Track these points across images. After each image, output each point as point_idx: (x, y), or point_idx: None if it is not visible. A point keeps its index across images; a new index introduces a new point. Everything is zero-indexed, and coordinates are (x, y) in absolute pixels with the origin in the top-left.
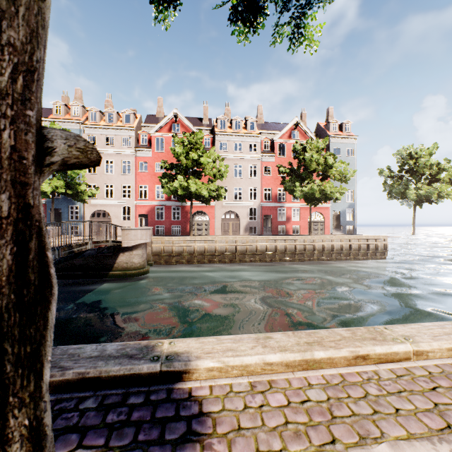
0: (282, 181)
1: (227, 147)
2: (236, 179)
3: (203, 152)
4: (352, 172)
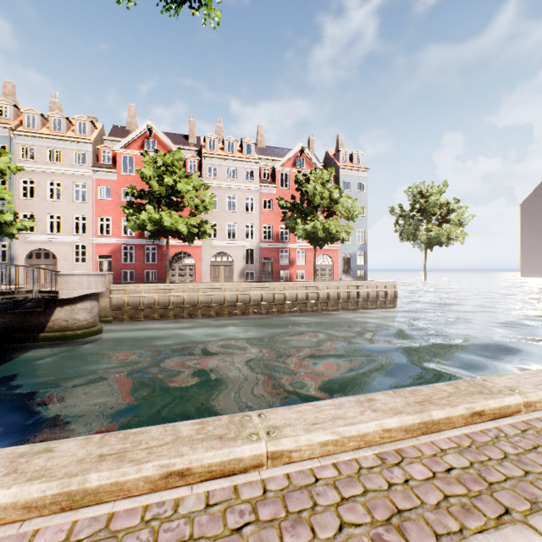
0: (282, 217)
1: (218, 174)
2: (229, 213)
3: (180, 176)
4: (359, 209)
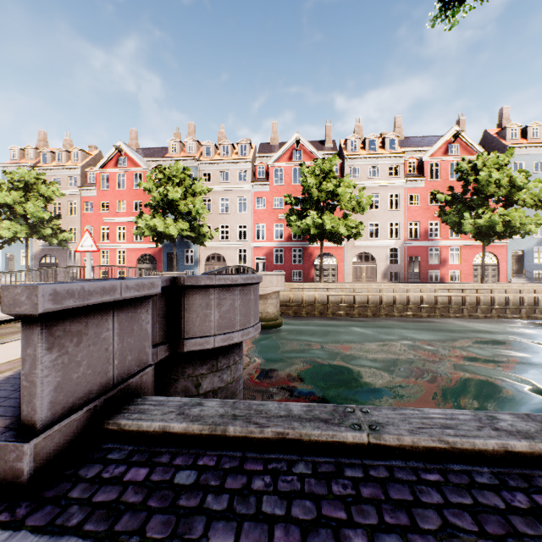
0: (439, 212)
1: (360, 174)
2: (371, 213)
3: (339, 181)
4: None
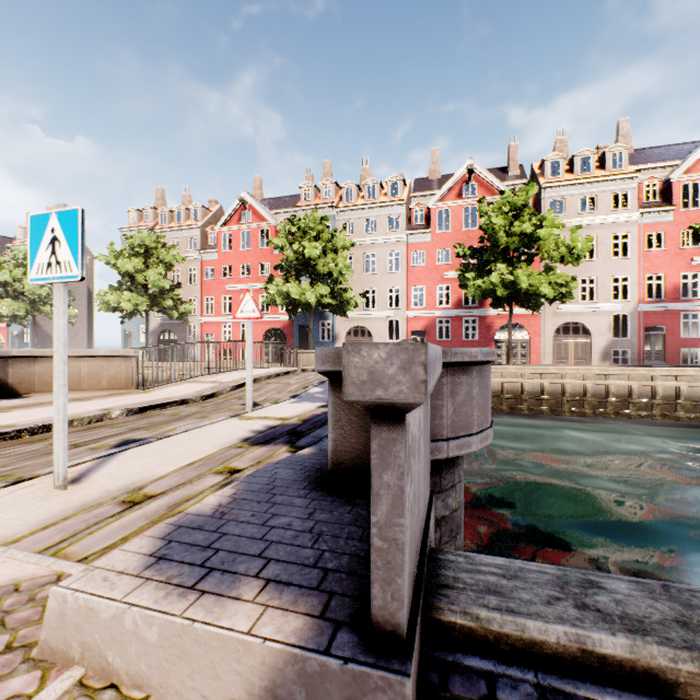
0: None
1: (565, 208)
2: (583, 264)
3: (541, 219)
4: None
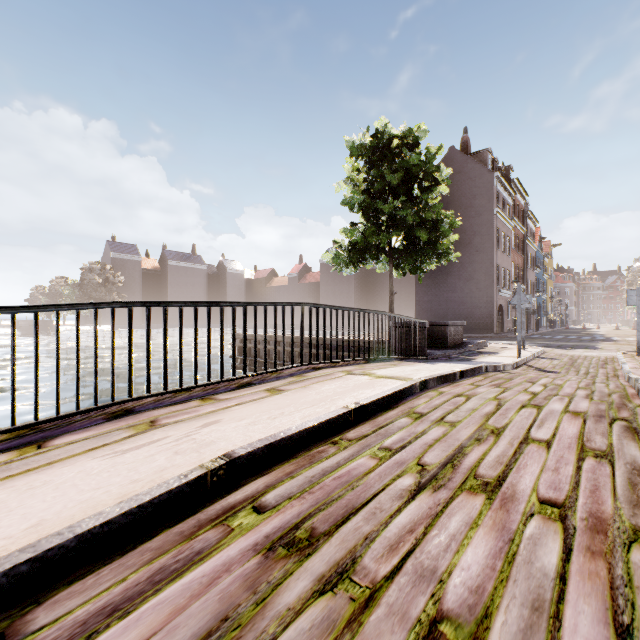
0: None
1: None
2: None
3: None
4: None
